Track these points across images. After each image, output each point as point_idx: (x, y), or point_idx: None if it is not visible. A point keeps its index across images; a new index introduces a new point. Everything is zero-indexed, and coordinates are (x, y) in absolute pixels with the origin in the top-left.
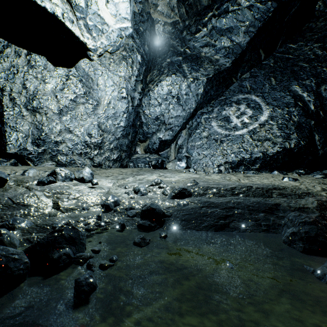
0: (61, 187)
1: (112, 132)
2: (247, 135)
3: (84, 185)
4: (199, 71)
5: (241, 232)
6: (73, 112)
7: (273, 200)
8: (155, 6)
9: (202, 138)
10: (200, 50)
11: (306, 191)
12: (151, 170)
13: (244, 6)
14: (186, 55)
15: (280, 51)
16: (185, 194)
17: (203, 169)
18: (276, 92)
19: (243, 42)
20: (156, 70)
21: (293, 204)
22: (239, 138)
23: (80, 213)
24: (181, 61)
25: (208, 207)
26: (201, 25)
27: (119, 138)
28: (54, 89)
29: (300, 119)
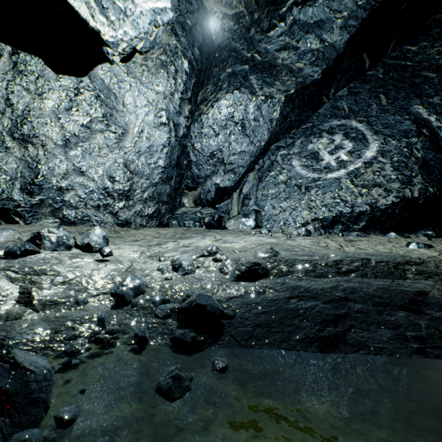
0: (45, 262)
1: (146, 175)
2: (345, 178)
3: (89, 257)
4: (274, 86)
5: (373, 354)
6: (86, 144)
7: (411, 283)
8: None
9: (278, 183)
10: (275, 56)
11: None
12: (203, 231)
13: None
14: (255, 63)
15: (392, 57)
16: (257, 273)
17: (281, 229)
18: (389, 116)
19: (340, 42)
20: (211, 84)
21: None
22: (334, 183)
23: (69, 311)
24: (248, 71)
25: (300, 299)
26: (277, 19)
27: (156, 183)
28: (57, 109)
29: (426, 154)
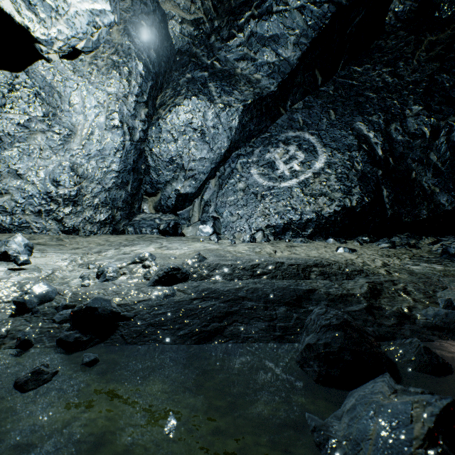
0: None
1: (98, 179)
2: (296, 187)
3: (3, 266)
4: (232, 95)
5: (239, 343)
6: (24, 145)
7: (309, 283)
8: None
9: (237, 191)
10: (235, 65)
11: (358, 269)
12: (155, 238)
13: (293, 6)
14: (215, 71)
15: (342, 75)
16: (176, 277)
17: (233, 236)
18: (336, 130)
19: (293, 58)
20: (170, 89)
21: (333, 290)
22: (286, 191)
23: None
24: (207, 78)
25: (203, 299)
26: (236, 29)
27: (110, 188)
28: None
29: (365, 167)
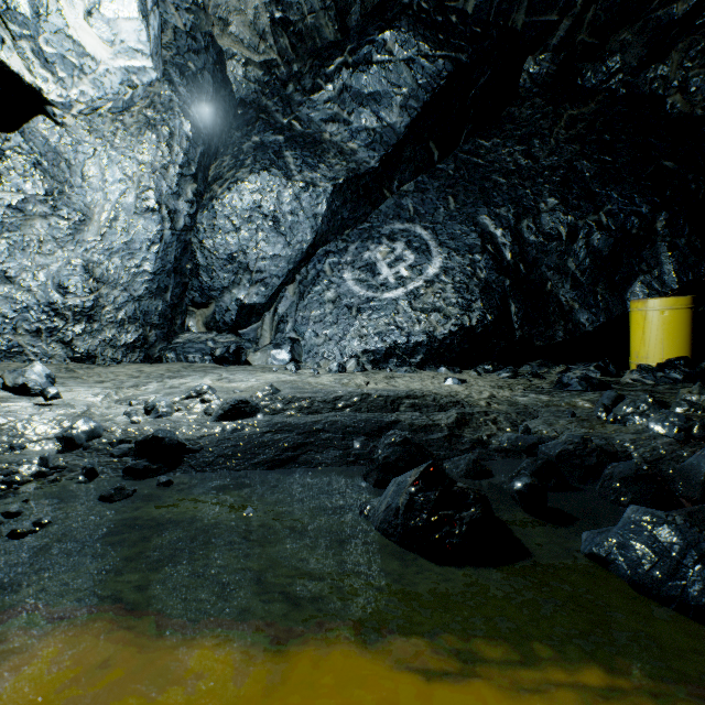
0: None
1: (123, 284)
2: (403, 300)
3: (26, 401)
4: (318, 170)
5: (312, 467)
6: (16, 235)
7: (396, 415)
8: (223, 24)
9: (325, 302)
10: (322, 128)
11: (455, 400)
12: (210, 368)
13: (399, 58)
14: (294, 134)
15: (465, 150)
16: (244, 411)
17: (317, 364)
18: (456, 224)
19: (400, 125)
20: (230, 156)
21: (419, 421)
22: (390, 305)
23: (2, 456)
24: (283, 143)
25: (276, 432)
26: (323, 79)
27: (141, 297)
28: None
29: (490, 275)
